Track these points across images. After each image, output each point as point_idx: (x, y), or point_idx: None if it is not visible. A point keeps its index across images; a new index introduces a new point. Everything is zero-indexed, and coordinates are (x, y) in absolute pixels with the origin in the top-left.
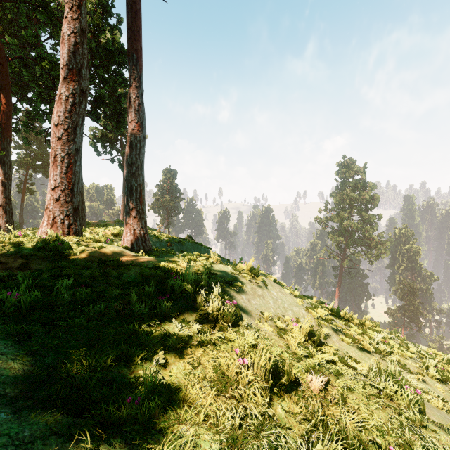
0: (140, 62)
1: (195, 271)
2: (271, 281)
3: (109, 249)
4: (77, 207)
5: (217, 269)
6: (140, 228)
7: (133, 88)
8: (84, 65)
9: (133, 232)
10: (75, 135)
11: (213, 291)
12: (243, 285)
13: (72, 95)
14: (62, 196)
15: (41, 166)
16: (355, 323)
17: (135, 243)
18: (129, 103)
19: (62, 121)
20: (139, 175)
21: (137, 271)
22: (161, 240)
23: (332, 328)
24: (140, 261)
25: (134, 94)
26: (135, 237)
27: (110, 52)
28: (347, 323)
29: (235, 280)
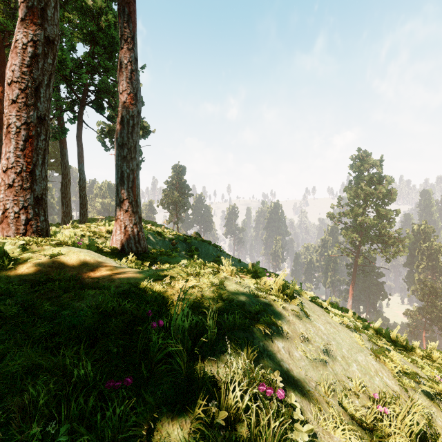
0: (133, 18)
1: (195, 299)
2: (307, 301)
3: (69, 257)
4: (41, 197)
5: (232, 290)
6: (132, 225)
7: (125, 51)
8: (50, 4)
9: (123, 229)
10: (37, 98)
11: (229, 361)
12: (275, 319)
13: (32, 44)
14: (17, 181)
15: (55, 164)
16: (418, 355)
17: (126, 244)
18: (120, 69)
19: (17, 78)
20: (132, 159)
21: (95, 301)
22: (164, 237)
23: (424, 392)
24: (109, 278)
25: (126, 58)
26: (126, 236)
27: (113, 36)
28: (414, 360)
29: (261, 310)
